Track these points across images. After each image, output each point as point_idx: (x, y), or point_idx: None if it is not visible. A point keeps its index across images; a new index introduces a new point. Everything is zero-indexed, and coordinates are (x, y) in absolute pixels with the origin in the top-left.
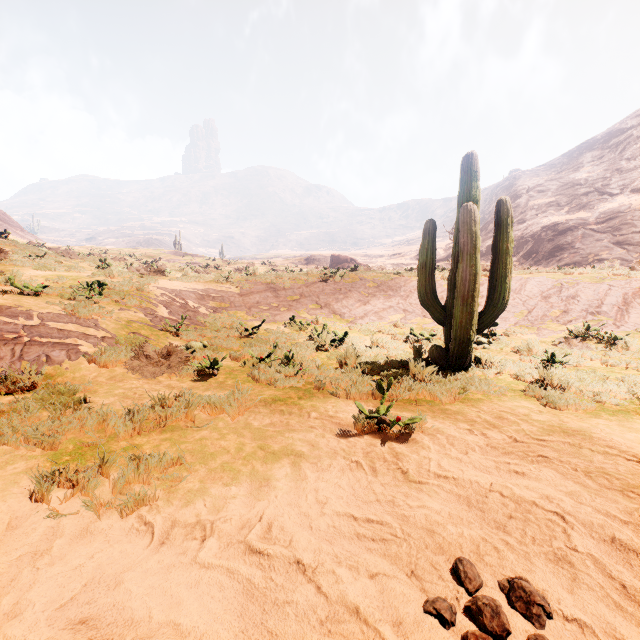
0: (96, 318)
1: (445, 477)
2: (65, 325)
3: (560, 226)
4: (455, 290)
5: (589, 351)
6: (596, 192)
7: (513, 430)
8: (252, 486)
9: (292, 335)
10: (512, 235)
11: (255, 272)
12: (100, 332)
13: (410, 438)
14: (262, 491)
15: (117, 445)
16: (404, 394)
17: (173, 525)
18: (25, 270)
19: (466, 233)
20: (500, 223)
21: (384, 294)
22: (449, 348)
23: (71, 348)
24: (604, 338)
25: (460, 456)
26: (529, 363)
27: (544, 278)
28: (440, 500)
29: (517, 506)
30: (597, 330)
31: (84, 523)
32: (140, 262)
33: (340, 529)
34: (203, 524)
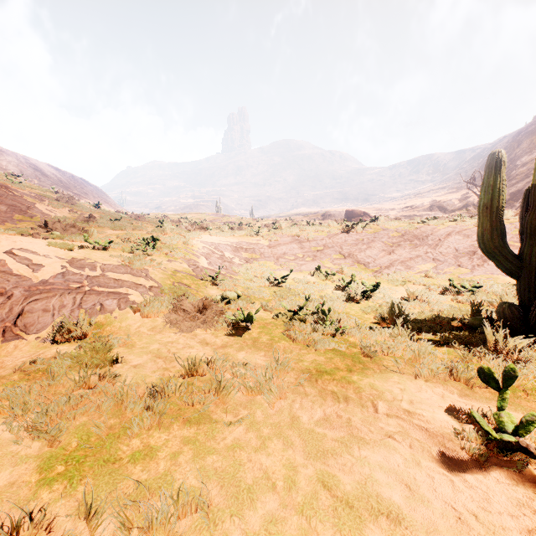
0: (147, 269)
1: None
2: (121, 275)
3: None
4: None
5: None
6: None
7: None
8: None
9: (319, 285)
10: None
11: (281, 226)
12: (149, 282)
13: None
14: None
15: (128, 444)
16: (499, 376)
17: None
18: (104, 230)
19: None
20: None
21: (409, 243)
22: (532, 308)
23: (122, 297)
24: None
25: None
26: None
27: None
28: None
29: None
30: None
31: None
32: (190, 223)
33: None
34: None
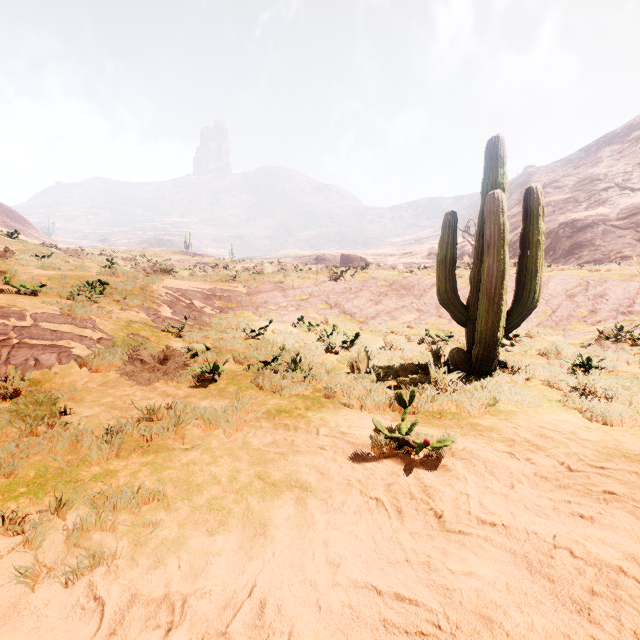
0: (94, 318)
1: (492, 524)
2: (59, 326)
3: (579, 223)
4: (480, 287)
5: (624, 354)
6: (616, 187)
7: (562, 453)
8: (244, 534)
9: (300, 336)
10: (543, 226)
11: (263, 271)
12: (96, 333)
13: (439, 464)
14: (256, 543)
15: (88, 471)
16: (426, 405)
17: (132, 601)
18: (29, 269)
19: (493, 224)
20: (530, 213)
21: (397, 293)
22: (472, 351)
23: (63, 351)
24: (639, 340)
25: (505, 491)
26: (560, 368)
27: (568, 276)
28: (491, 562)
29: (597, 573)
30: (630, 331)
31: (15, 594)
32: (150, 262)
33: (359, 611)
34: (171, 601)
